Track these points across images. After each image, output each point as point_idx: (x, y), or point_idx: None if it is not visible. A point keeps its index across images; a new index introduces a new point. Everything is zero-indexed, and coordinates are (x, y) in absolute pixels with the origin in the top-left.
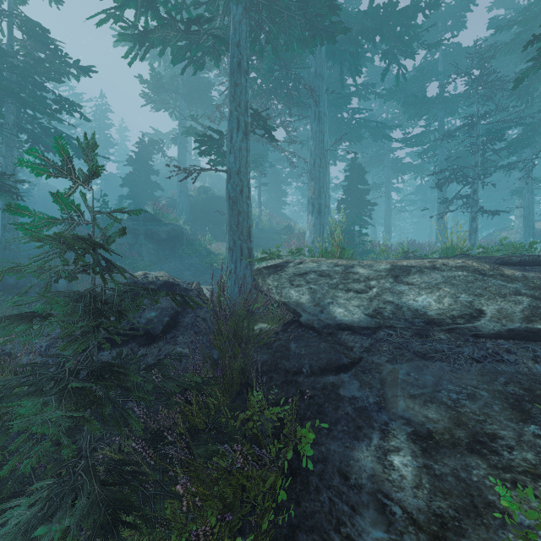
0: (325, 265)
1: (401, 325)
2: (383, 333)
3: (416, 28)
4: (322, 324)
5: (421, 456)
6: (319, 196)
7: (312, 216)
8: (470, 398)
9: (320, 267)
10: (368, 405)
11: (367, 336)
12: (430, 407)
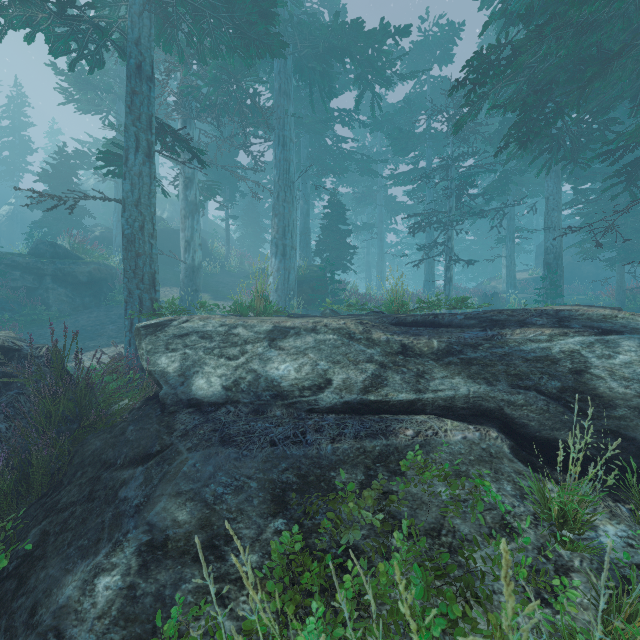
0: (211, 325)
1: (247, 399)
2: (224, 410)
3: (385, 54)
4: (175, 399)
5: (134, 574)
6: (283, 236)
7: (276, 259)
8: (236, 492)
9: (205, 327)
10: (129, 509)
11: (205, 414)
12: (187, 506)
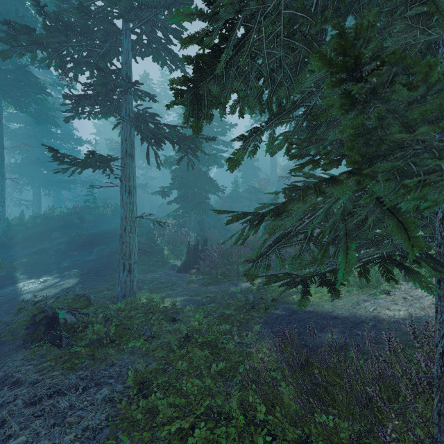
0: None
1: None
2: None
3: None
4: None
5: None
6: None
7: None
8: None
9: None
10: None
11: None
12: None
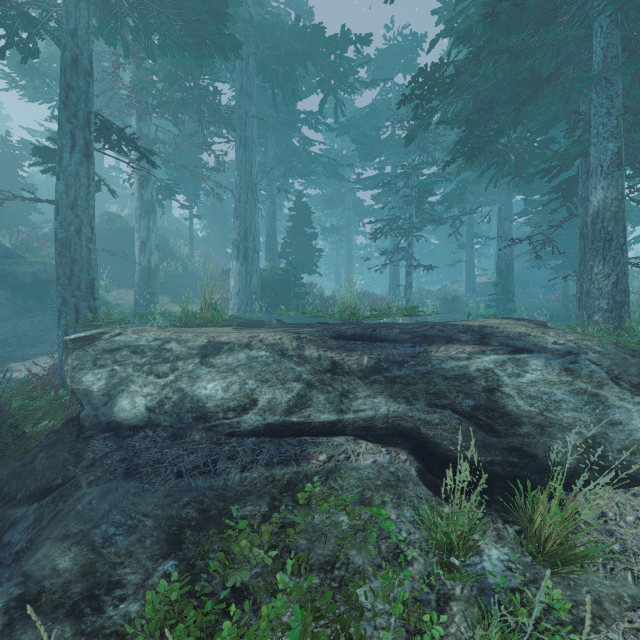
0: (145, 339)
1: (168, 422)
2: (142, 435)
3: (347, 61)
4: (94, 422)
5: None
6: (245, 238)
7: (237, 262)
8: (128, 532)
9: (138, 341)
10: (8, 556)
11: (120, 440)
12: (72, 551)
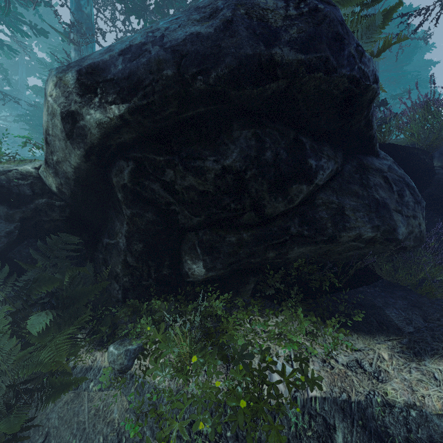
0: None
1: None
2: None
3: None
4: None
5: None
6: None
7: None
8: None
9: None
10: None
11: None
12: None
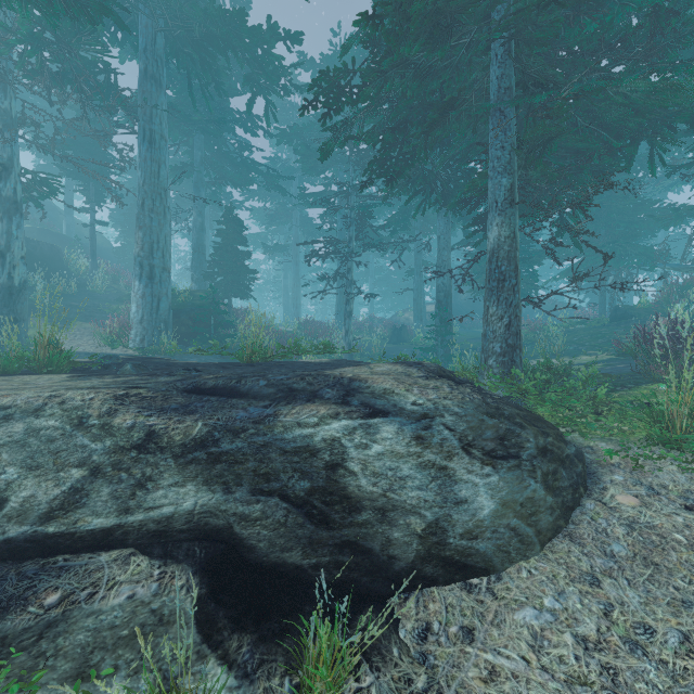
0: None
1: None
2: None
3: (274, 58)
4: None
5: None
6: (150, 254)
7: (140, 283)
8: None
9: None
10: None
11: None
12: None
